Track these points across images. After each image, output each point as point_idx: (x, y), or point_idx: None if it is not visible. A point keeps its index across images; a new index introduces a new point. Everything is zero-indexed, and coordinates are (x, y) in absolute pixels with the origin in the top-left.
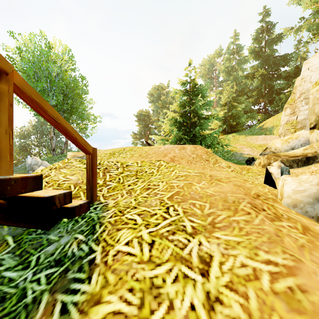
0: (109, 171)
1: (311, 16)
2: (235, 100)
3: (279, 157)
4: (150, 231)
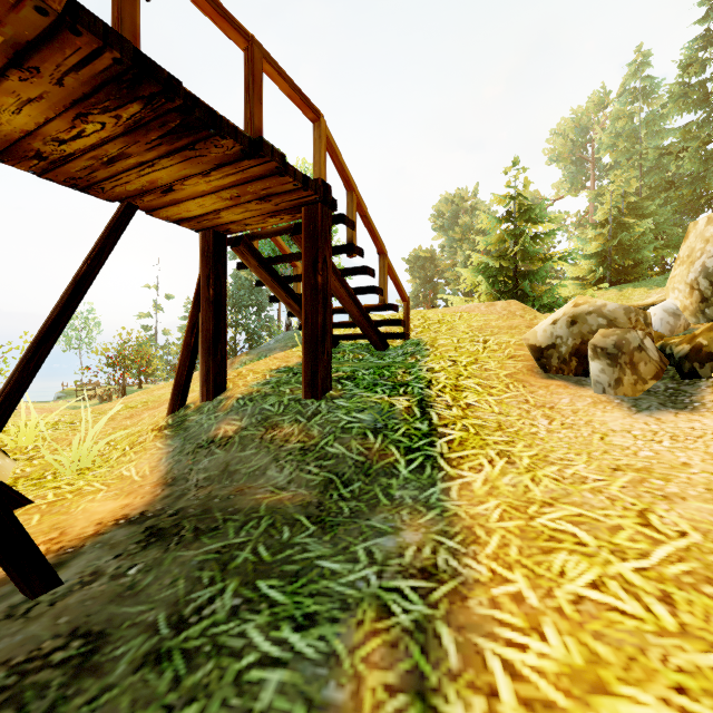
0: (412, 322)
1: None
2: (633, 211)
3: None
4: (457, 338)
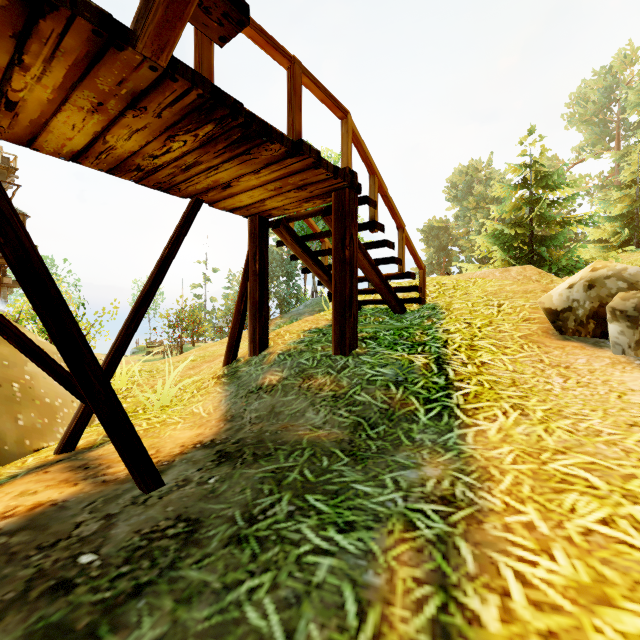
0: (427, 288)
1: None
2: None
3: None
4: (471, 302)
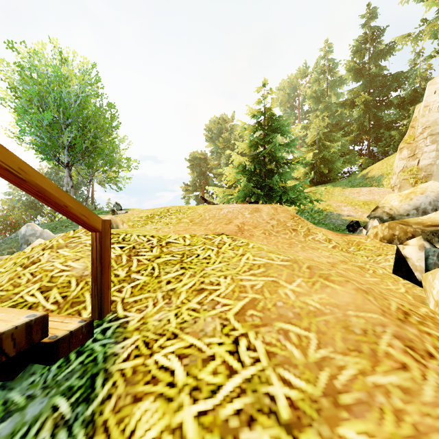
0: (139, 252)
1: (437, 18)
2: (327, 137)
3: (409, 226)
4: (200, 411)
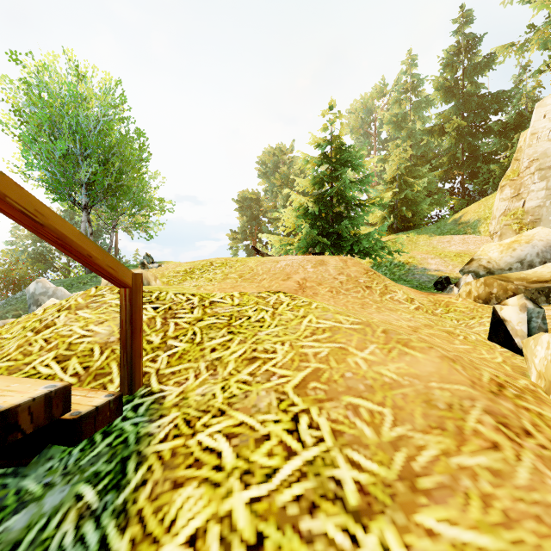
0: (176, 314)
1: (548, 23)
2: (410, 173)
3: (509, 282)
4: (252, 497)
